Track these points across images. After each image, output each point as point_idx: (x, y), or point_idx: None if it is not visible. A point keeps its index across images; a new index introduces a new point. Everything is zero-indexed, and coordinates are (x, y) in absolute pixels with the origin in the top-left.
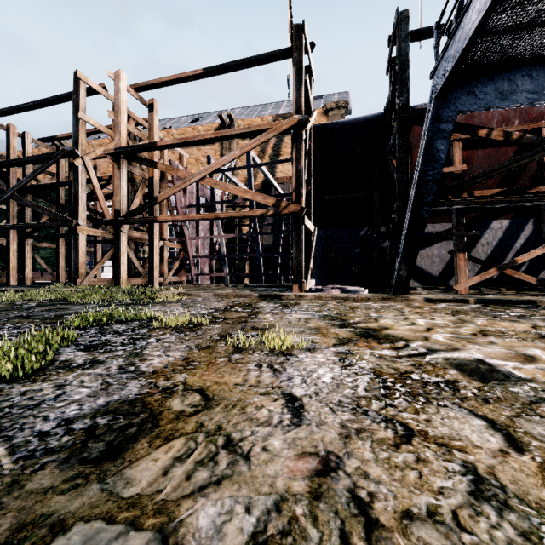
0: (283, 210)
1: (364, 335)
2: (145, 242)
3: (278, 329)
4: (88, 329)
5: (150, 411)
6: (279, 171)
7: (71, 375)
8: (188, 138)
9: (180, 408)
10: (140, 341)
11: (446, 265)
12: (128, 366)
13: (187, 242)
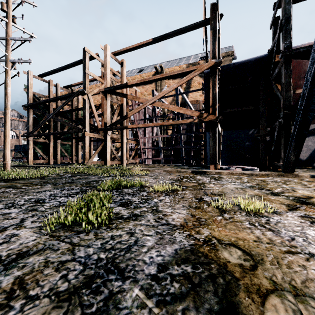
0: (204, 119)
1: (302, 203)
2: (117, 140)
3: (231, 195)
4: (112, 191)
5: (215, 262)
6: (190, 97)
7: (130, 225)
8: (145, 79)
9: (235, 261)
10: (150, 201)
11: (312, 152)
12: (160, 220)
13: (139, 140)
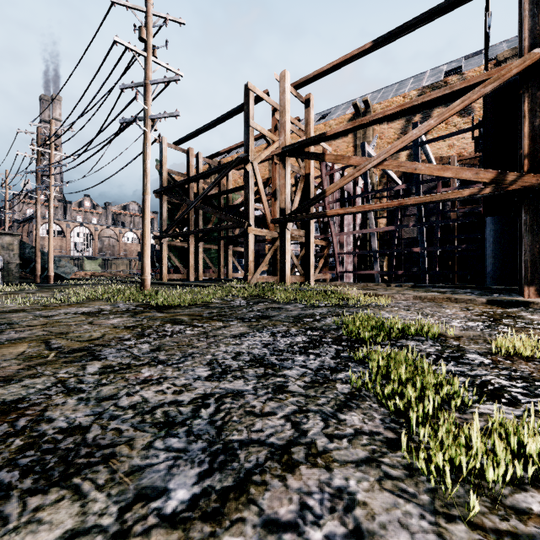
0: (509, 186)
1: None
2: (296, 240)
3: None
4: (385, 346)
5: None
6: None
7: None
8: (363, 119)
9: None
10: None
11: None
12: None
13: (333, 238)
